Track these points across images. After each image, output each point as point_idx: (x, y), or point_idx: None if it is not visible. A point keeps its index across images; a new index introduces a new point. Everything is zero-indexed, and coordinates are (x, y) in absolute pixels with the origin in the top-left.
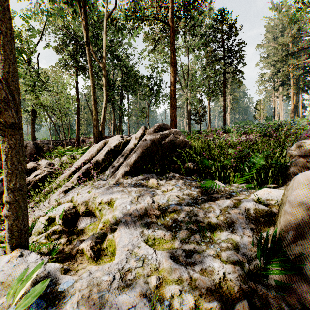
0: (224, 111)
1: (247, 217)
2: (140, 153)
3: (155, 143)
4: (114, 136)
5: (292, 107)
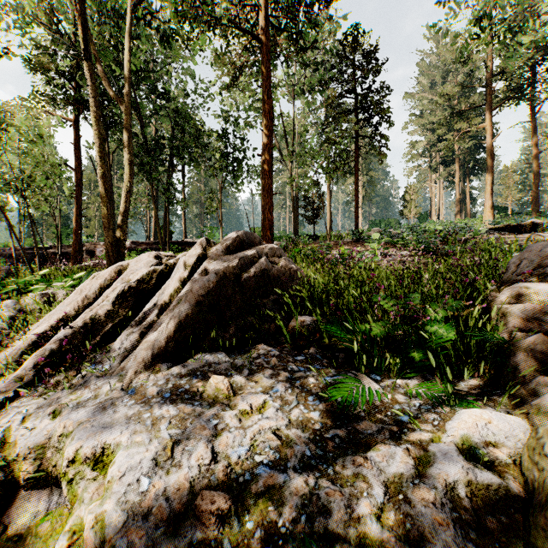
0: (357, 204)
1: (454, 511)
2: (191, 305)
3: (228, 278)
4: (141, 256)
5: (458, 200)
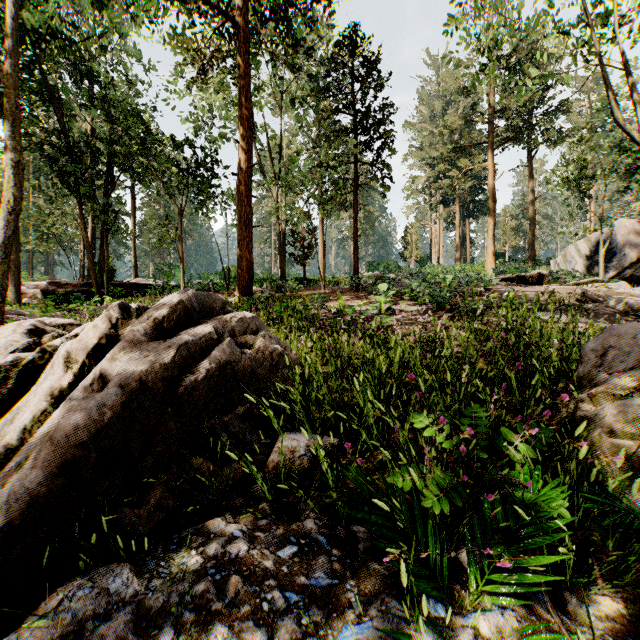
0: (356, 244)
1: None
2: (46, 475)
3: (150, 391)
4: (2, 329)
5: (458, 243)
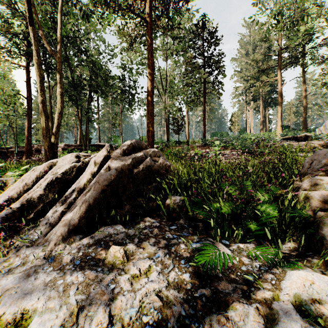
0: (204, 123)
1: None
2: (98, 192)
3: (124, 172)
4: (66, 156)
5: (261, 121)
